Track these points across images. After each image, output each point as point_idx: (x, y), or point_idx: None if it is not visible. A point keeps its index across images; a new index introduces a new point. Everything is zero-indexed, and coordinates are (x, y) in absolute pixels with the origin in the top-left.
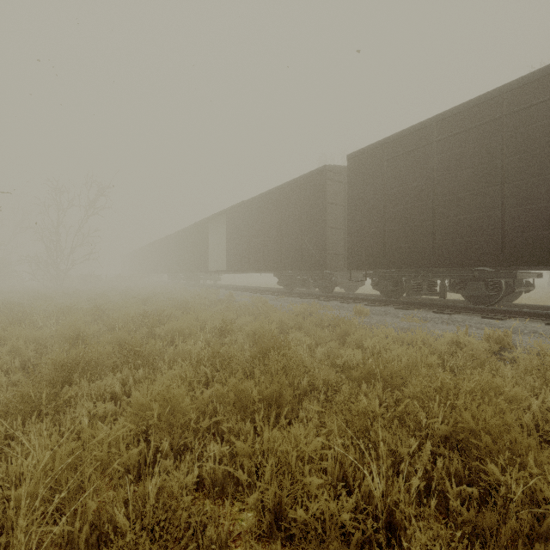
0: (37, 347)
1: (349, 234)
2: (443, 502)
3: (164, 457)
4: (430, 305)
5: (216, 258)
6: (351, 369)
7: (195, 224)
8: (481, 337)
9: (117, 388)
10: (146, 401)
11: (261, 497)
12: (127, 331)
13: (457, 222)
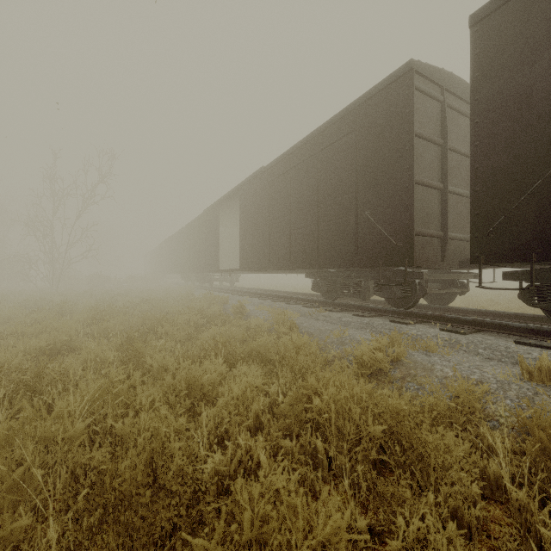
0: None
1: (475, 185)
2: None
3: None
4: None
5: (234, 255)
6: None
7: (205, 212)
8: None
9: None
10: None
11: None
12: None
13: None
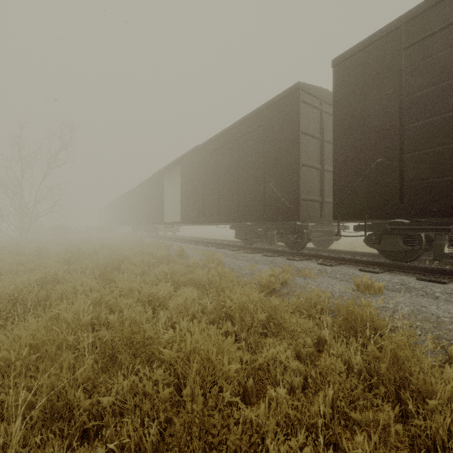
0: None
1: (335, 170)
2: None
3: None
4: None
5: (176, 210)
6: None
7: (152, 176)
8: None
9: None
10: None
11: None
12: None
13: None
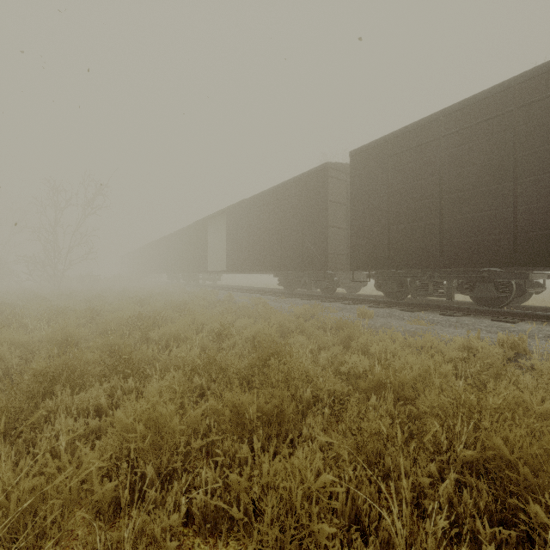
0: (21, 353)
1: (351, 233)
2: (472, 543)
3: (149, 485)
4: (436, 307)
5: (216, 258)
6: (356, 376)
7: (194, 224)
8: (495, 342)
9: (102, 400)
10: (129, 421)
11: (260, 546)
12: (120, 335)
13: (466, 220)
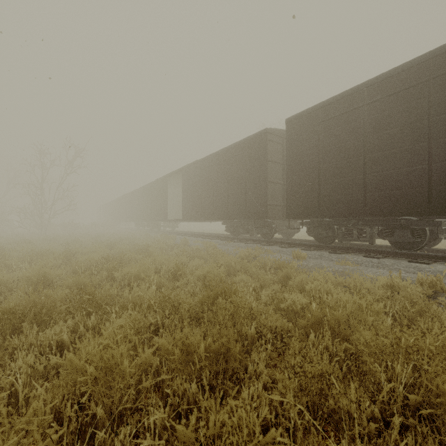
0: None
1: (287, 187)
2: None
3: (100, 426)
4: (359, 250)
5: (174, 209)
6: (294, 312)
7: (156, 181)
8: (415, 281)
9: (65, 336)
10: (81, 363)
11: None
12: (88, 274)
13: (386, 176)
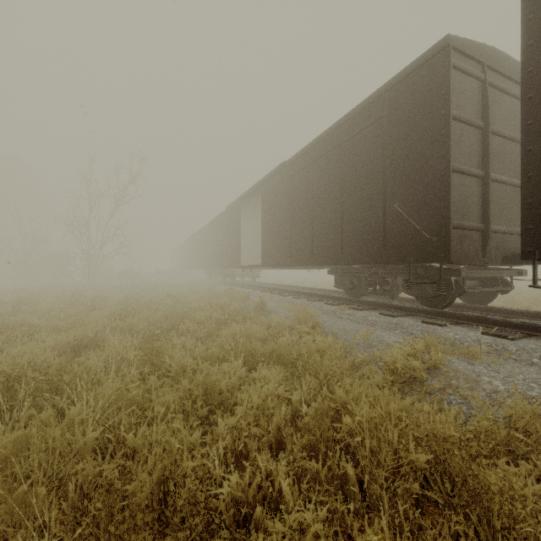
0: None
1: (528, 170)
2: None
3: None
4: None
5: (256, 251)
6: None
7: (227, 209)
8: None
9: None
10: None
11: None
12: None
13: None
